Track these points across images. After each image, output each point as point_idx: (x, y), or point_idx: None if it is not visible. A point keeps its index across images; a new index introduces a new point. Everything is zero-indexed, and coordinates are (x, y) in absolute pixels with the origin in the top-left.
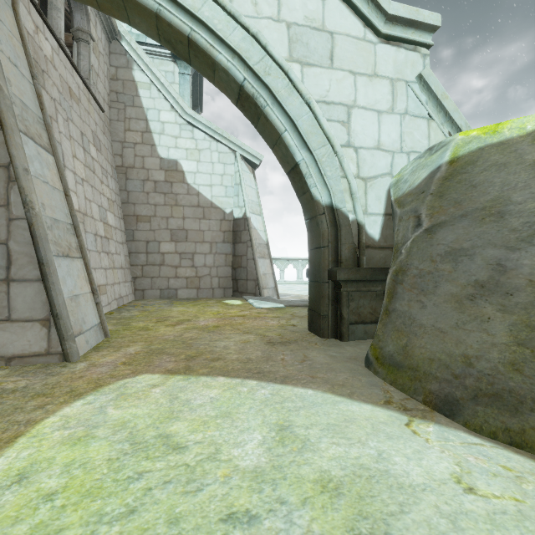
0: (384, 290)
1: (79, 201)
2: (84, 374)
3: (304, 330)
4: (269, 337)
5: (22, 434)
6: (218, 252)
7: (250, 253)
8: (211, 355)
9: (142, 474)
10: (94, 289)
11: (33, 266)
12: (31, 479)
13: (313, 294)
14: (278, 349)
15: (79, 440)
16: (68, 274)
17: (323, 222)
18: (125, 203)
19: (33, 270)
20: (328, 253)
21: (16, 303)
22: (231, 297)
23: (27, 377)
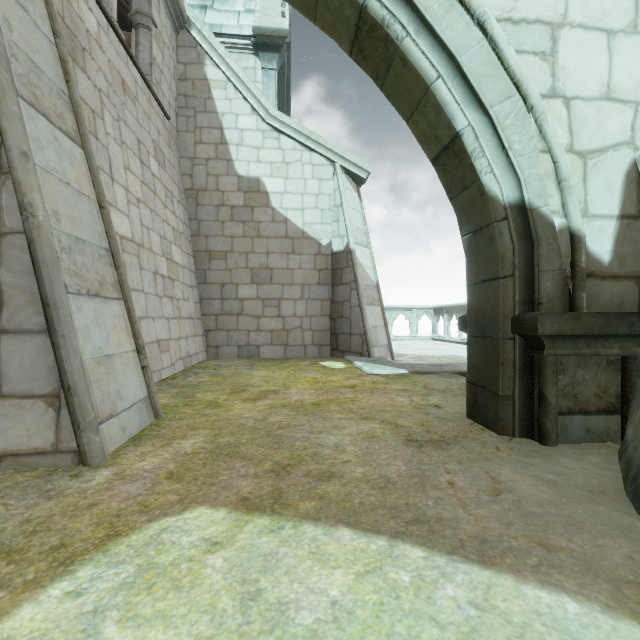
0: (626, 354)
1: (133, 228)
2: (98, 497)
3: (460, 417)
4: (406, 428)
5: None
6: (312, 298)
7: (354, 298)
8: (317, 465)
9: None
10: (139, 346)
11: (35, 308)
12: None
13: (480, 358)
14: (433, 458)
15: None
16: (95, 323)
17: (503, 234)
18: (196, 236)
19: (35, 315)
20: (512, 288)
21: (9, 367)
22: (328, 357)
23: (7, 498)
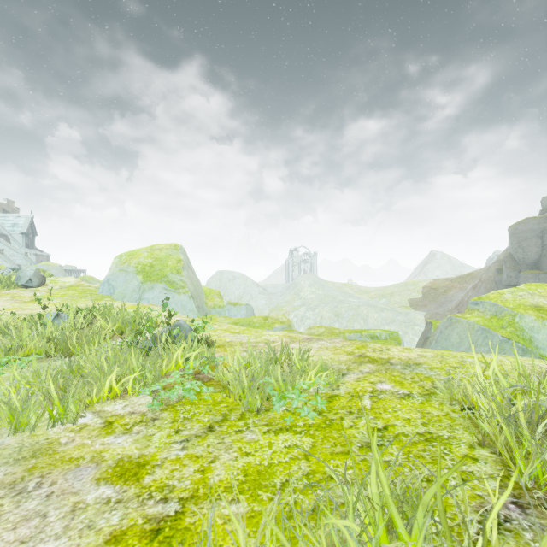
0: None
1: None
2: None
3: None
4: None
5: None
6: None
7: None
8: None
9: None
10: None
11: None
12: None
13: None
14: None
15: None
16: None
17: None
18: None
19: None
20: None
21: None
22: None
23: None
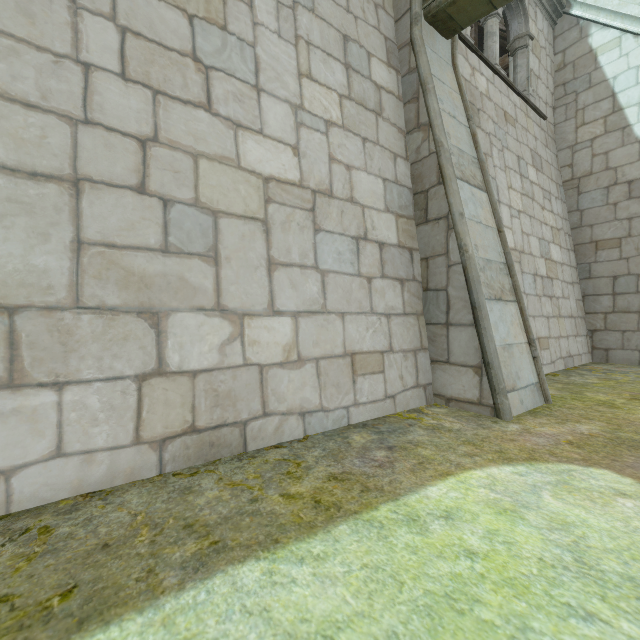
0: None
1: (515, 238)
2: (515, 437)
3: None
4: None
5: (452, 474)
6: None
7: None
8: None
9: (592, 617)
10: (530, 339)
11: (467, 310)
12: (455, 523)
13: None
14: None
15: (505, 511)
16: (499, 320)
17: None
18: (576, 228)
19: (467, 314)
20: None
21: (453, 346)
22: None
23: (460, 421)
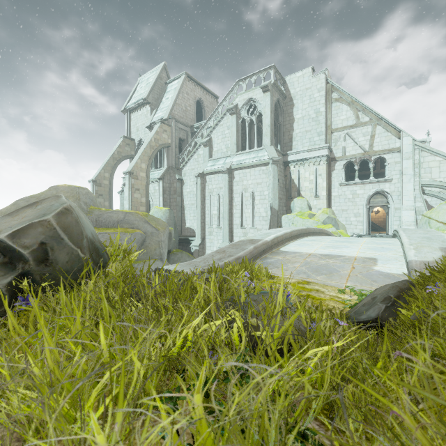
0: None
1: None
2: None
3: None
4: None
5: None
6: None
7: None
8: None
9: None
10: None
11: None
12: None
13: None
14: None
15: None
16: None
17: None
18: None
19: None
20: None
21: None
22: None
23: None
